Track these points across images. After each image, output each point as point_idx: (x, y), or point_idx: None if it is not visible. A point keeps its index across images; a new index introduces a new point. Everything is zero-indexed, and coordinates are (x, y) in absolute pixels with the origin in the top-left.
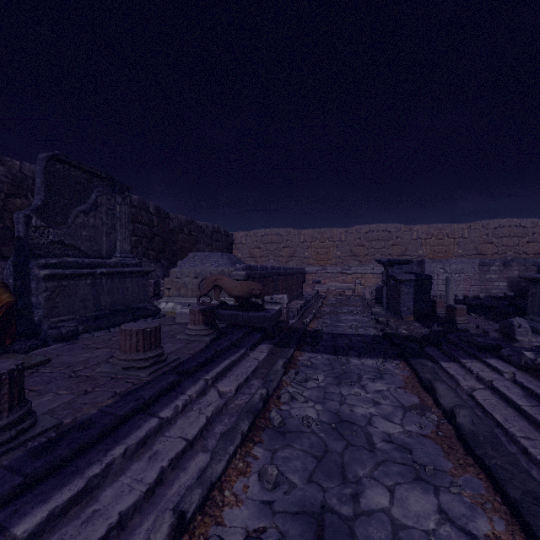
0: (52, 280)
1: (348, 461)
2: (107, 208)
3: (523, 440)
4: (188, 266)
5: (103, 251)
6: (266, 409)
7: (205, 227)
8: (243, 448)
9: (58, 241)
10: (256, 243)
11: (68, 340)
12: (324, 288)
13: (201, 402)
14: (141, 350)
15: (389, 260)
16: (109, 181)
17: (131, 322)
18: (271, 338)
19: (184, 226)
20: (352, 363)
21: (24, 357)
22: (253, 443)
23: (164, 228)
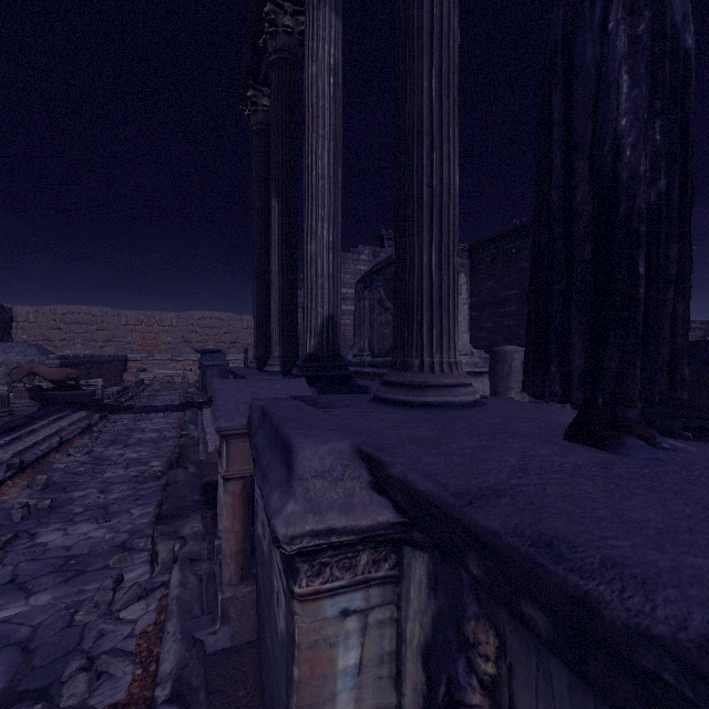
0: None
1: (131, 434)
2: None
3: (205, 420)
4: None
5: None
6: (89, 430)
7: None
8: (80, 436)
9: None
10: (53, 322)
11: None
12: (151, 376)
13: (50, 427)
14: None
15: (202, 350)
16: None
17: None
18: (88, 408)
19: None
20: (150, 415)
21: None
22: (84, 436)
23: None
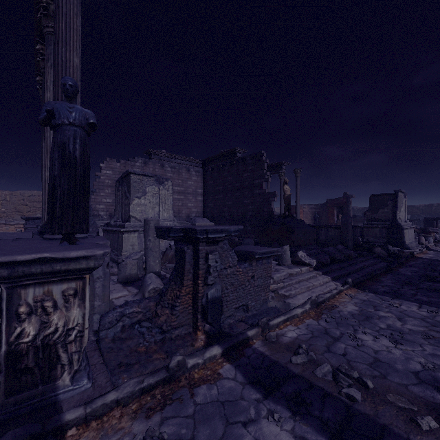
0: None
1: None
2: None
3: None
4: None
5: None
6: None
7: None
8: None
9: None
10: None
11: None
12: None
13: None
14: None
15: (26, 217)
16: None
17: None
18: None
19: None
20: None
21: None
22: None
23: None
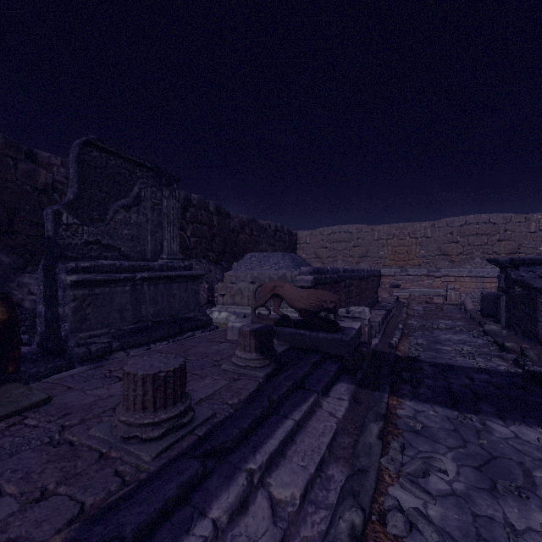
0: (82, 287)
1: None
2: (152, 203)
3: None
4: (244, 268)
5: (147, 253)
6: None
7: (267, 226)
8: None
9: (94, 241)
10: (322, 242)
11: (98, 360)
12: (405, 293)
13: (235, 538)
14: (150, 408)
15: (512, 259)
16: (154, 172)
17: (144, 356)
18: (350, 372)
19: (245, 226)
20: (495, 432)
21: (23, 391)
22: None
23: (224, 228)
